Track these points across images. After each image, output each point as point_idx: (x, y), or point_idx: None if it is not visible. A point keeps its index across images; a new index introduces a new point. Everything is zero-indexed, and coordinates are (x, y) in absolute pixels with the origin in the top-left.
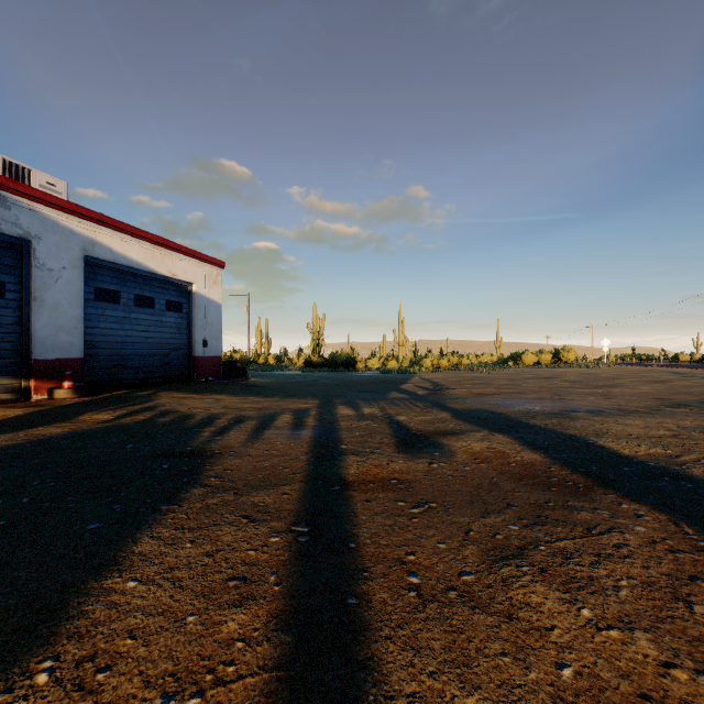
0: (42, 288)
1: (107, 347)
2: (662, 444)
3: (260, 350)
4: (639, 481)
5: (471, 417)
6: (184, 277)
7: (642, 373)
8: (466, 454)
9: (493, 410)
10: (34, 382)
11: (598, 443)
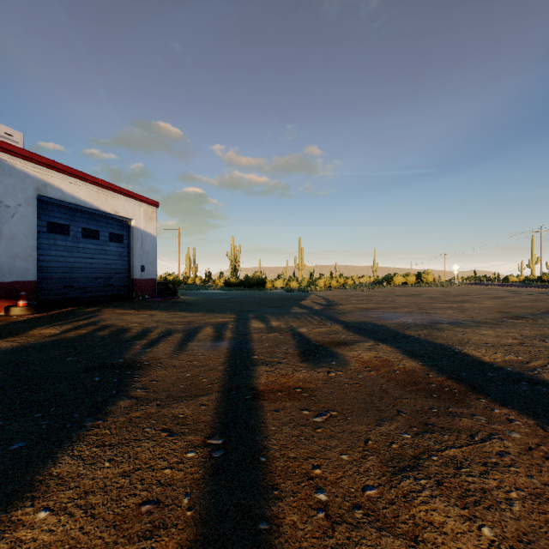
0: None
1: (58, 271)
2: (513, 352)
3: (189, 273)
4: (503, 386)
5: (358, 329)
6: (124, 214)
7: (484, 291)
8: (358, 363)
9: (375, 323)
10: None
11: (463, 351)
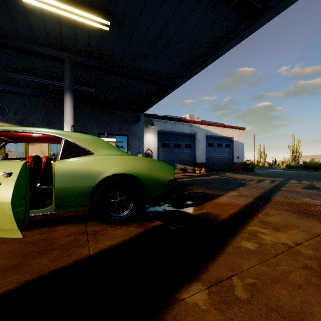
0: (198, 145)
1: (210, 159)
2: None
3: (260, 159)
4: None
5: None
6: (230, 136)
7: None
8: None
9: None
10: (196, 168)
11: None
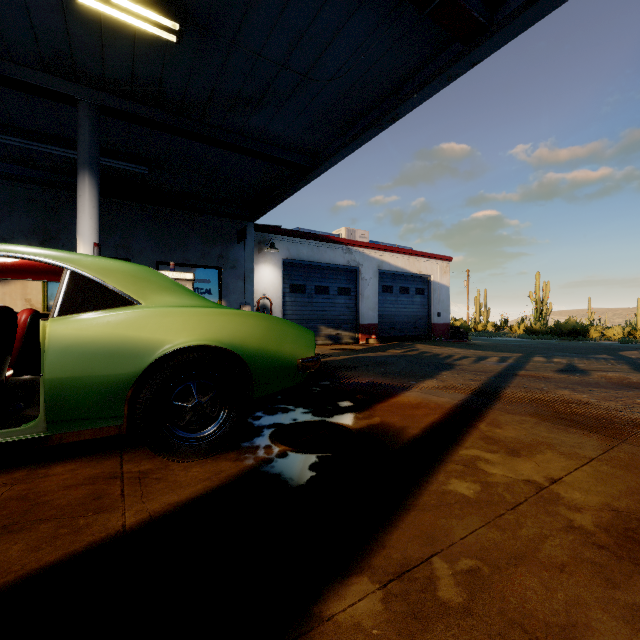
0: (363, 289)
1: (387, 317)
2: None
3: (478, 318)
4: None
5: None
6: (425, 272)
7: None
8: (598, 376)
9: None
10: (360, 335)
11: None
